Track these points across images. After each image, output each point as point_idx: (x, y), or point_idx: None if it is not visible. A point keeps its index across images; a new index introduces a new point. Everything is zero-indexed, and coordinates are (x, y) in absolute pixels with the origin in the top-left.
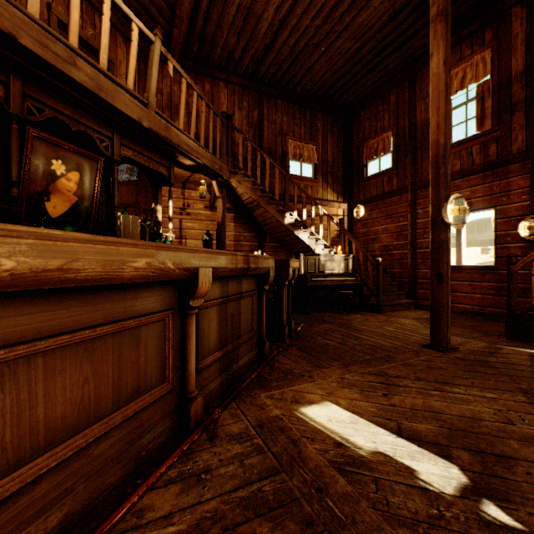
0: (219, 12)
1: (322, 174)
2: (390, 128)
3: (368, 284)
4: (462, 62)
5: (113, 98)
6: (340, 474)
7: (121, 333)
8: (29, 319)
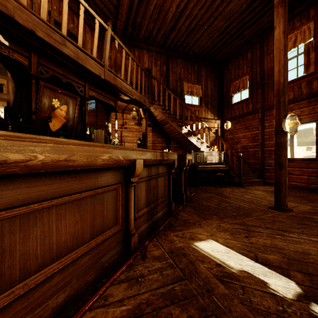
0: (143, 9)
1: (204, 103)
2: (247, 74)
3: (233, 169)
4: (294, 30)
5: (85, 63)
6: (220, 282)
7: (94, 196)
8: (49, 187)
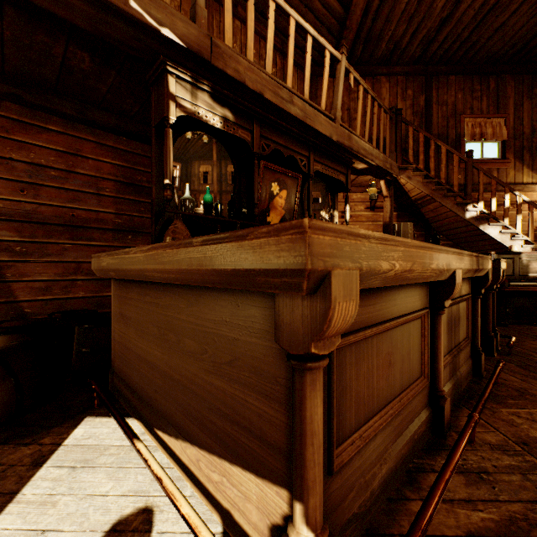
0: (389, 5)
1: (514, 152)
2: None
3: None
4: None
5: (313, 122)
6: None
7: (402, 326)
8: (373, 308)
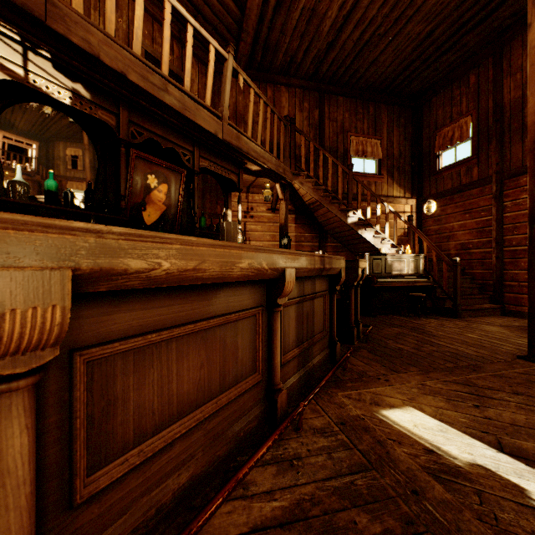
0: (282, 19)
1: (387, 169)
2: (469, 113)
3: (442, 287)
4: None
5: (195, 116)
6: (435, 480)
7: (225, 325)
8: (168, 310)
